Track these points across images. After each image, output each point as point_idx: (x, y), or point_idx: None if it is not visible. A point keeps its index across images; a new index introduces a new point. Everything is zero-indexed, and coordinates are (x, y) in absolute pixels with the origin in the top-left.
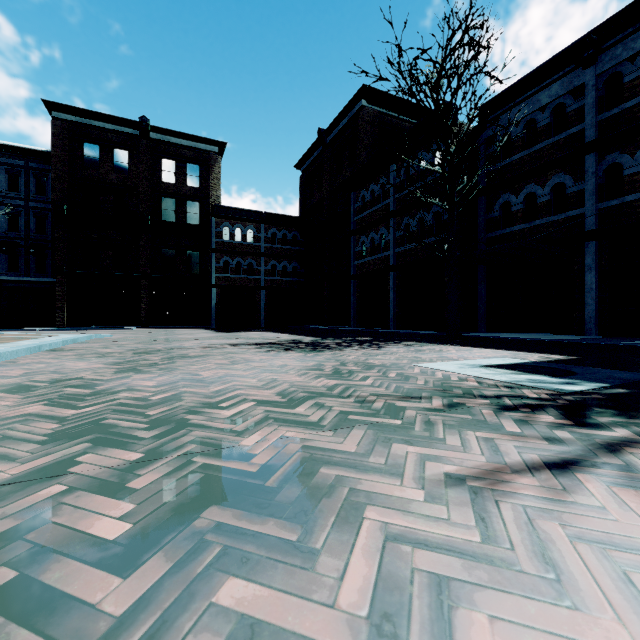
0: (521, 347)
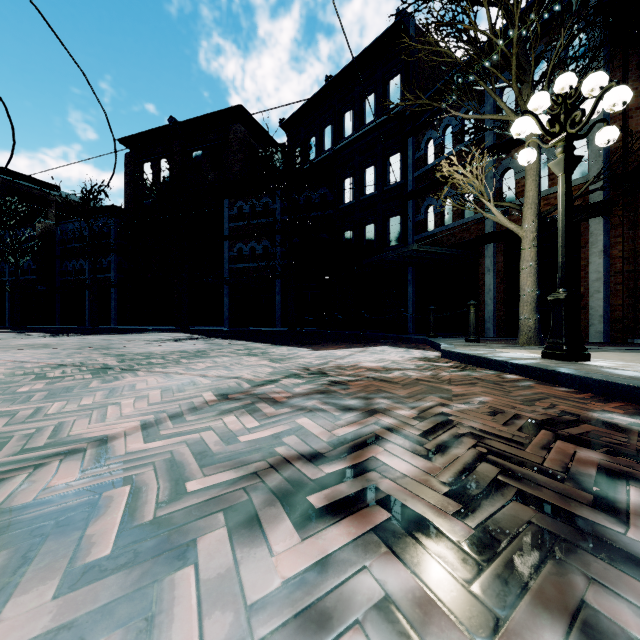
0: (26, 329)
